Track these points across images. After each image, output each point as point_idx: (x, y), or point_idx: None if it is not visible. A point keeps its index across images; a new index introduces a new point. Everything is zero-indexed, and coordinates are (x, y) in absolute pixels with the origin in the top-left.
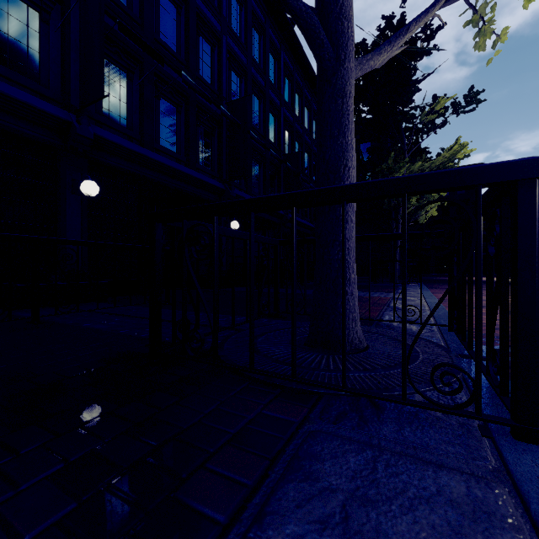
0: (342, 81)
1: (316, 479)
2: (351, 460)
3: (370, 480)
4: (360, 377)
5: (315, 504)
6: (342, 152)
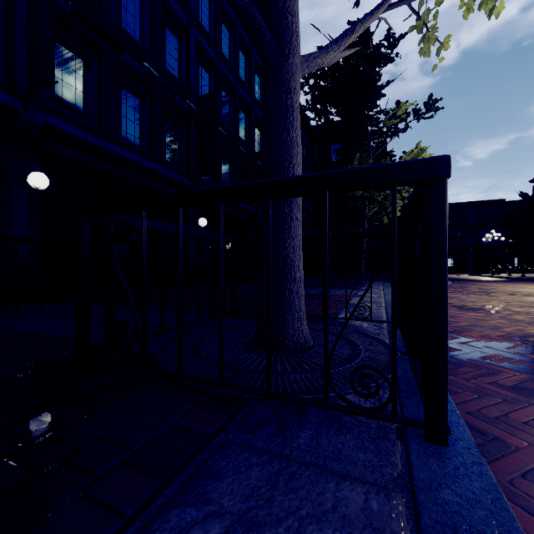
0: (286, 76)
1: (207, 501)
2: (254, 475)
3: (266, 498)
4: (295, 379)
5: (194, 533)
6: (286, 148)
